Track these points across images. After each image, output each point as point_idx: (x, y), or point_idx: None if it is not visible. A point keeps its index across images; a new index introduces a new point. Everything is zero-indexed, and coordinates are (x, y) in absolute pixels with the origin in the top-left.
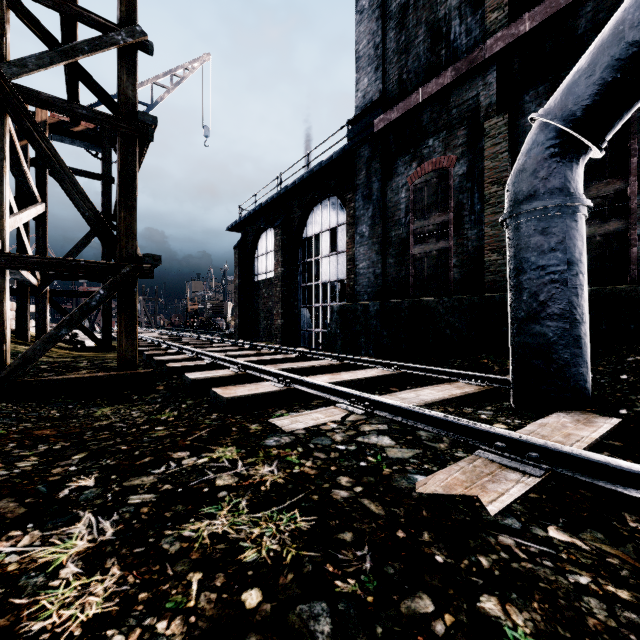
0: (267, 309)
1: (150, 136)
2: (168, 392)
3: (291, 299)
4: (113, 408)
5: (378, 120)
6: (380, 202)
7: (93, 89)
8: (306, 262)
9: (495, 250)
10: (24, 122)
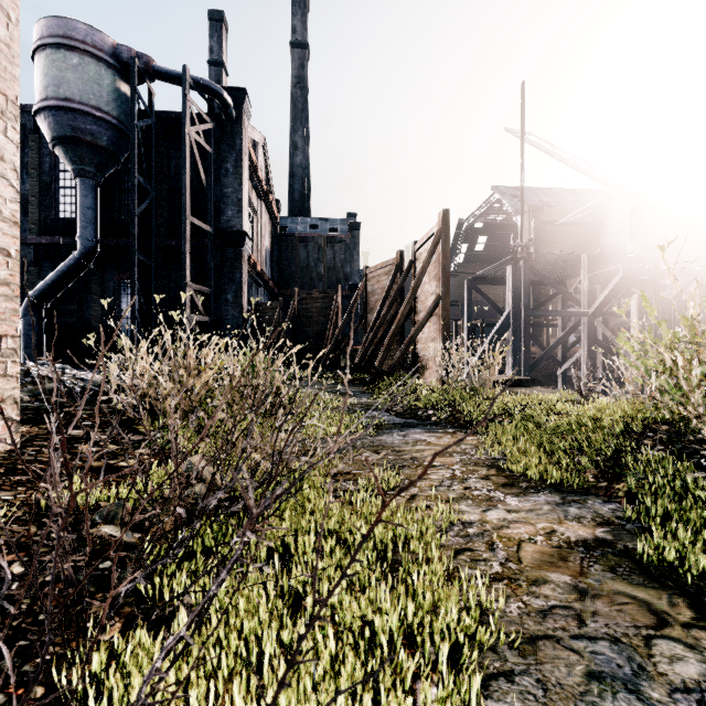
0: None
1: None
2: None
3: None
4: None
5: None
6: None
7: None
8: None
9: None
10: None
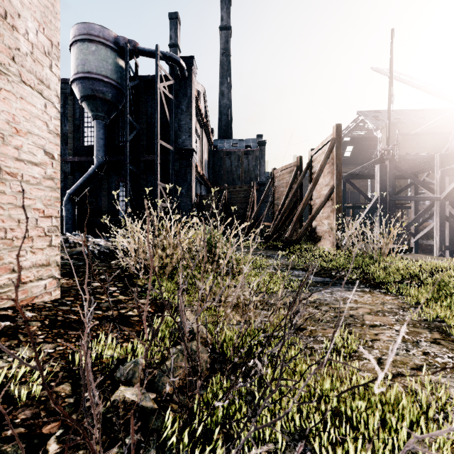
0: None
1: None
2: None
3: None
4: None
5: None
6: None
7: None
8: None
9: None
10: None
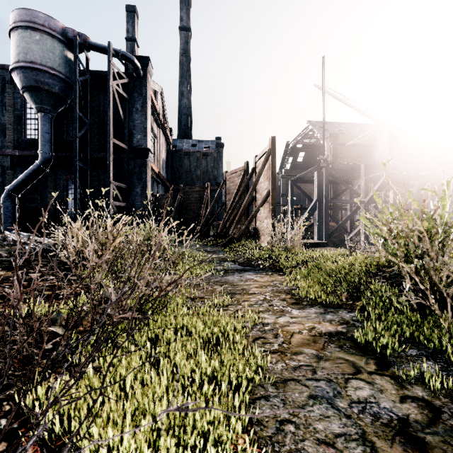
0: None
1: None
2: None
3: None
4: None
5: None
6: None
7: None
8: None
9: None
10: None
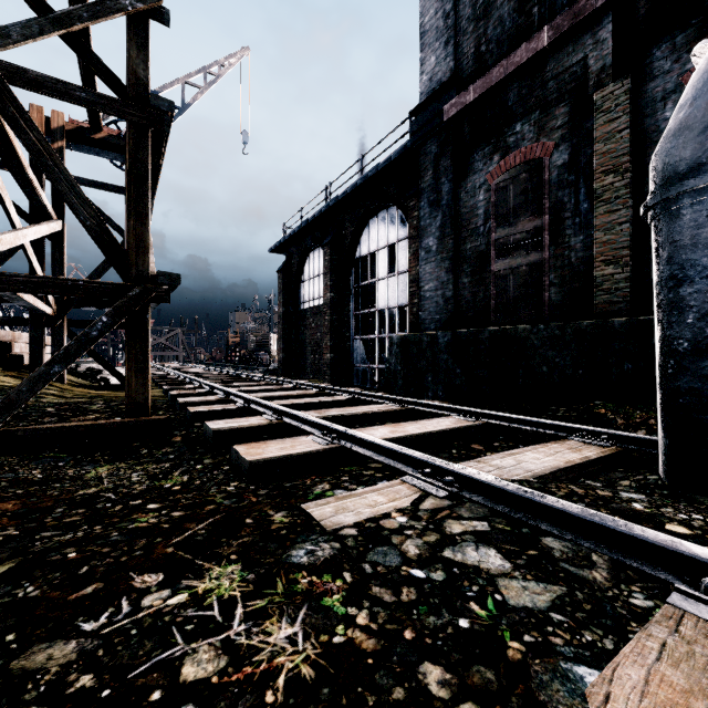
0: (315, 341)
1: (166, 126)
2: (185, 445)
3: (342, 329)
4: (112, 467)
5: (449, 105)
6: (451, 208)
7: (96, 69)
8: (360, 286)
9: (610, 261)
10: (7, 107)
